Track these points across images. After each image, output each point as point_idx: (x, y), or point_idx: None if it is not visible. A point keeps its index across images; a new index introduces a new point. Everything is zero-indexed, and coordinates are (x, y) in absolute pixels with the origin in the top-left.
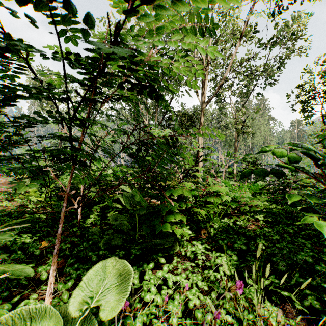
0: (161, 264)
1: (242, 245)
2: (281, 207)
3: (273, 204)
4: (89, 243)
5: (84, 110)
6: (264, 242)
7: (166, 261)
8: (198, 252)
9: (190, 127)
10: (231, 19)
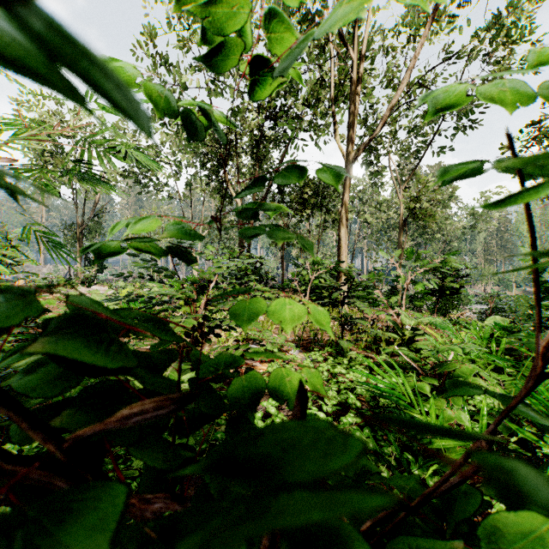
0: None
1: None
2: None
3: None
4: None
5: (124, 177)
6: None
7: None
8: None
9: (319, 208)
10: None
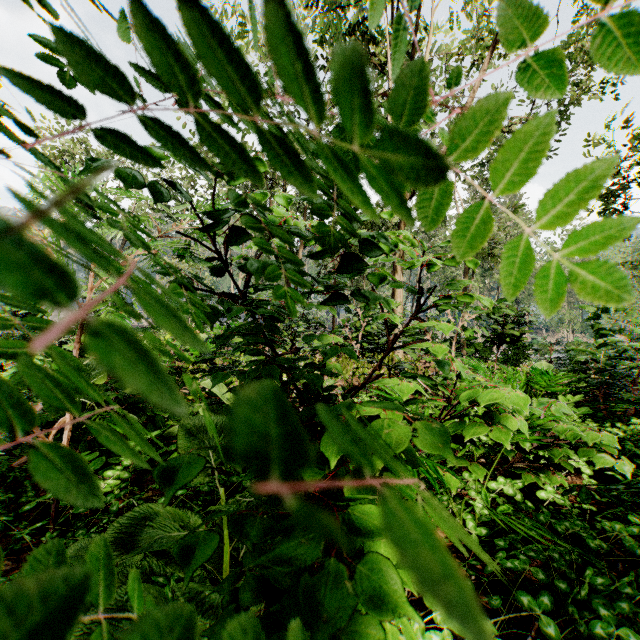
0: None
1: (622, 627)
2: (616, 430)
3: (589, 420)
4: None
5: (155, 211)
6: None
7: None
8: None
9: None
10: None
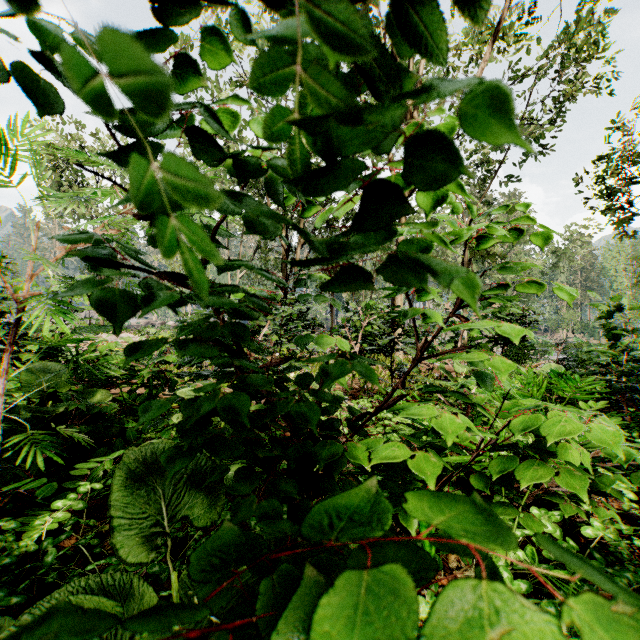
0: None
1: None
2: None
3: None
4: None
5: None
6: None
7: None
8: None
9: None
10: None
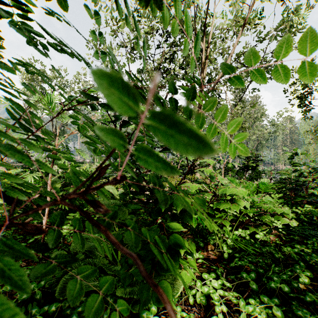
0: (155, 315)
1: (282, 284)
2: (297, 210)
3: (285, 205)
4: (40, 284)
5: None
6: (309, 273)
7: (163, 308)
8: (215, 299)
9: None
10: (231, 4)
